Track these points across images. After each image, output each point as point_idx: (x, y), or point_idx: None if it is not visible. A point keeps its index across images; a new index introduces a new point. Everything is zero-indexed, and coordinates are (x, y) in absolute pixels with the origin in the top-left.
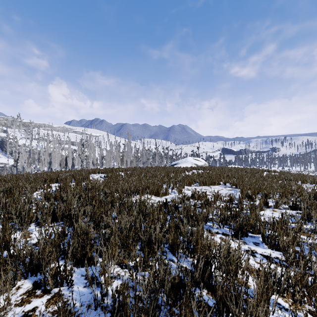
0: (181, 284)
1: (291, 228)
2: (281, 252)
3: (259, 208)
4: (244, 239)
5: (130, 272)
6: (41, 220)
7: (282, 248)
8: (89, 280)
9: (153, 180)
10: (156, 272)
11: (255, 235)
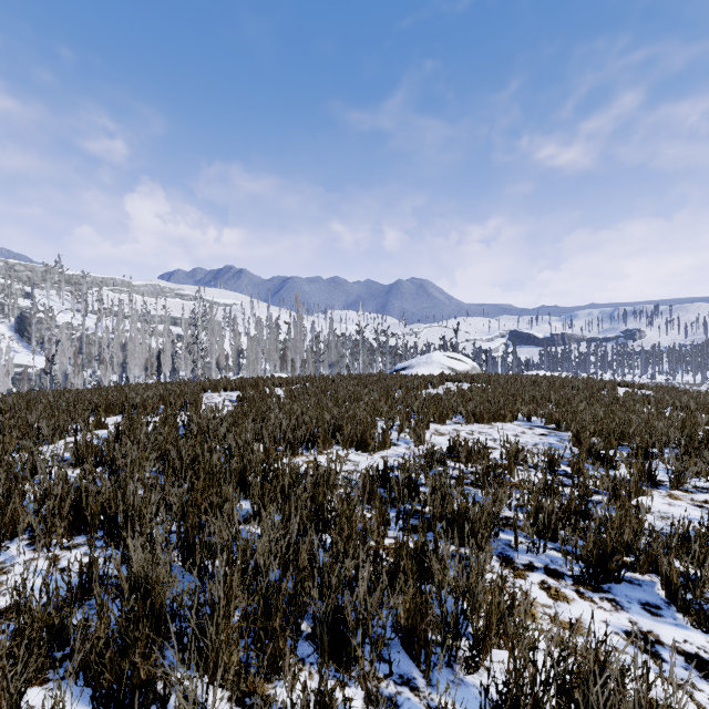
0: None
1: None
2: None
3: (634, 489)
4: (613, 591)
5: None
6: (40, 532)
7: None
8: None
9: (353, 408)
10: None
11: (640, 575)
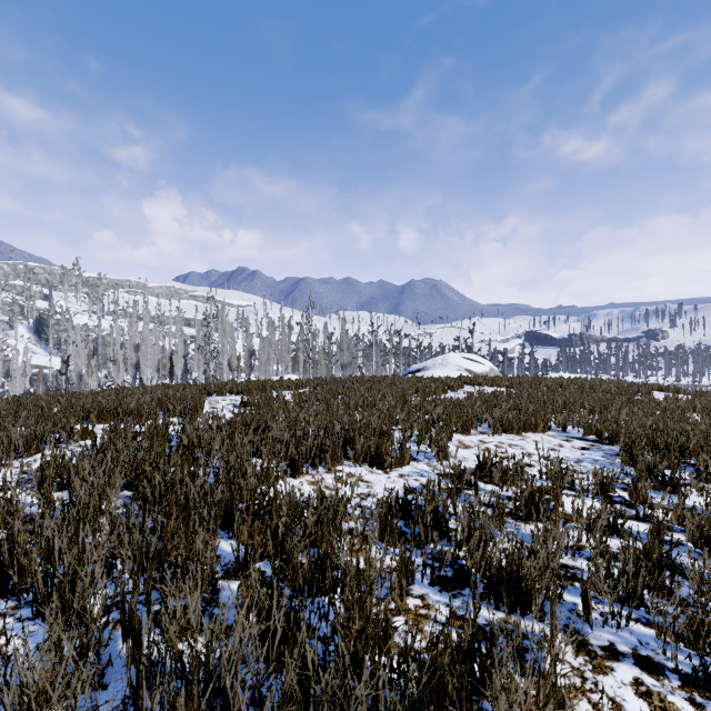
0: None
1: None
2: None
3: None
4: None
5: None
6: None
7: None
8: None
9: (366, 415)
10: None
11: None
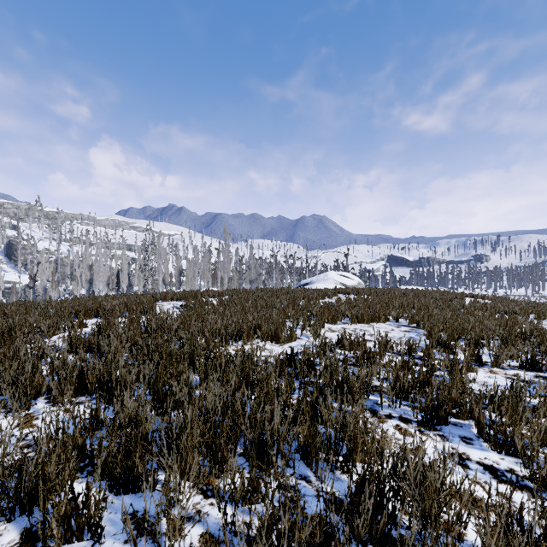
0: (327, 545)
1: (530, 407)
2: (518, 459)
3: (465, 367)
4: (443, 430)
5: (222, 505)
6: (57, 392)
7: (522, 452)
8: (132, 538)
9: (269, 312)
10: (274, 513)
11: (462, 420)
